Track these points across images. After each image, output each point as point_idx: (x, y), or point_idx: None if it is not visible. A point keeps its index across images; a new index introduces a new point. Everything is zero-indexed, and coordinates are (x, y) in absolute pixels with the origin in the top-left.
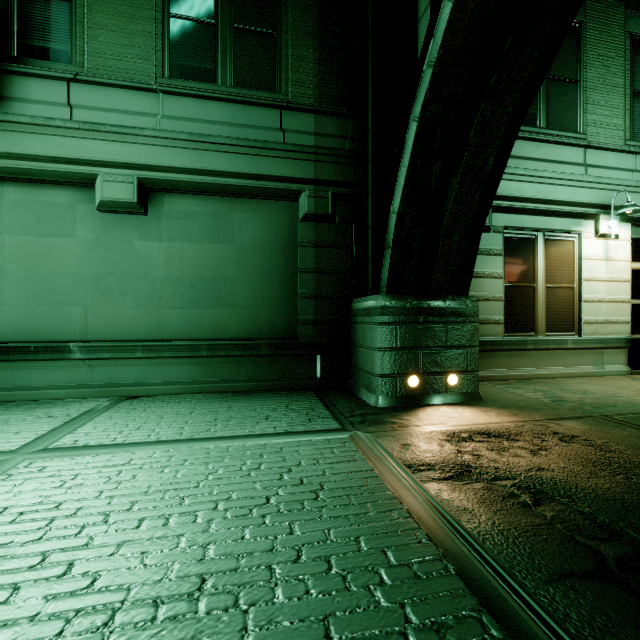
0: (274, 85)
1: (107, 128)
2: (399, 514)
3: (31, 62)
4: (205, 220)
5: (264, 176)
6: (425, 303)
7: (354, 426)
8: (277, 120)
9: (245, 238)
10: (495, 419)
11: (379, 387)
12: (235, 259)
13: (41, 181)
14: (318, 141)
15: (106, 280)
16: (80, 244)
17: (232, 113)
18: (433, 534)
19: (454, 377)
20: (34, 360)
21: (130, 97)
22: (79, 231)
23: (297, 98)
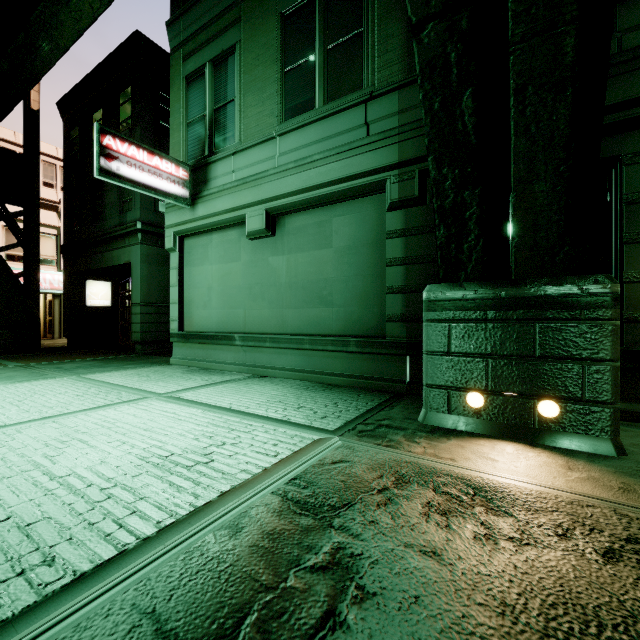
0: (361, 82)
1: (250, 179)
2: (197, 501)
3: (219, 152)
4: (311, 231)
5: (350, 177)
6: (495, 292)
7: (346, 432)
8: (362, 116)
9: (341, 240)
10: (557, 481)
11: (426, 399)
12: (333, 261)
13: (225, 227)
14: (403, 118)
15: (255, 289)
16: (243, 265)
17: (324, 129)
18: (177, 524)
19: (550, 405)
20: (221, 344)
21: (261, 150)
22: (242, 256)
23: (383, 82)
